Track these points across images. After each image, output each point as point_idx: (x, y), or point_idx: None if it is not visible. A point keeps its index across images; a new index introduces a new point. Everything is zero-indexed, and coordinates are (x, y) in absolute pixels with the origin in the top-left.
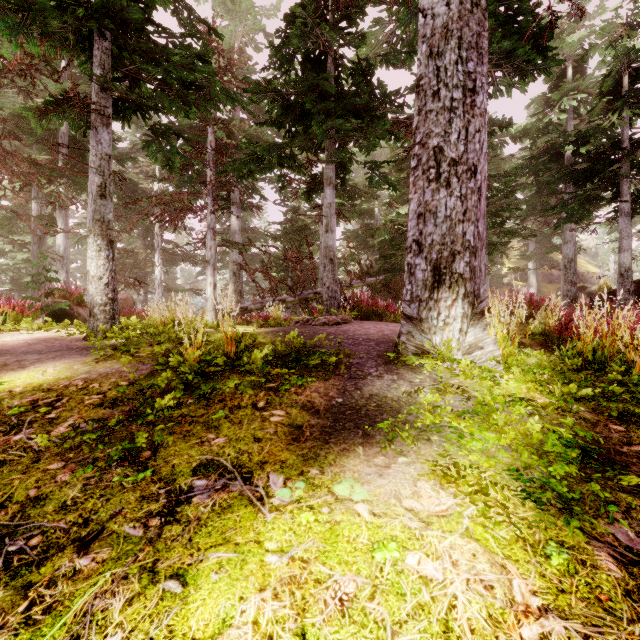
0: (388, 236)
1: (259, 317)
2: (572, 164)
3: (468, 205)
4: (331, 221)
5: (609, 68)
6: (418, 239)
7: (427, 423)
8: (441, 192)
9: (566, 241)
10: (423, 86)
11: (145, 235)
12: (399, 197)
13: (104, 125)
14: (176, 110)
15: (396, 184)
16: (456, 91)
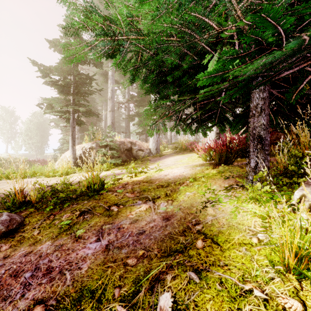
0: None
1: None
2: None
3: None
4: None
5: None
6: None
7: None
8: None
9: None
10: None
11: None
12: None
13: None
14: None
15: None
16: None
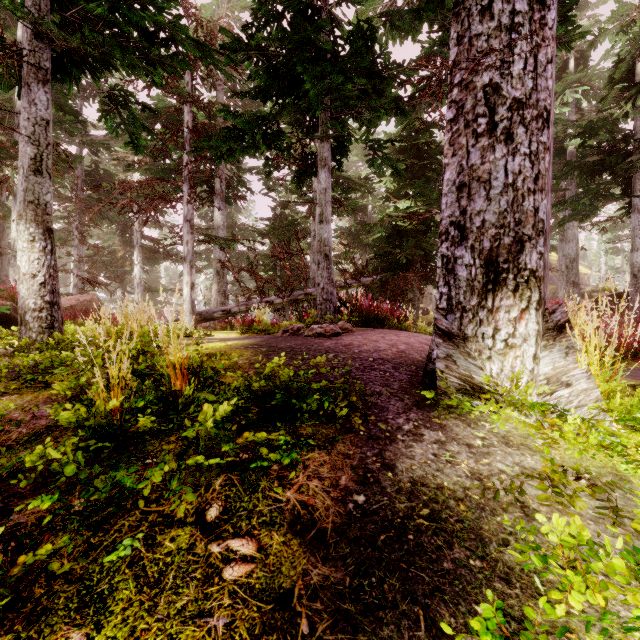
0: (385, 232)
1: (243, 321)
2: (581, 157)
3: (540, 168)
4: (326, 210)
5: (616, 57)
6: (459, 221)
7: (578, 607)
8: (497, 150)
9: (568, 240)
10: (465, 2)
11: (124, 231)
12: (397, 191)
13: (39, 82)
14: (137, 71)
15: (393, 177)
16: (520, 0)
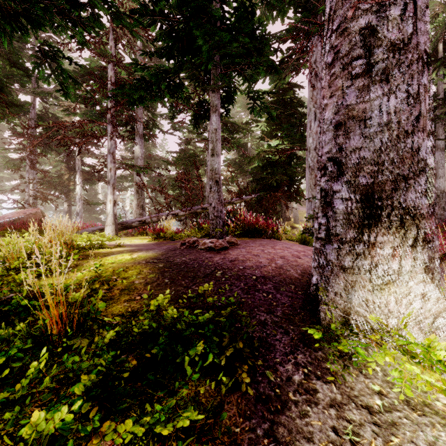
0: (261, 163)
1: (154, 230)
2: None
3: (421, 106)
4: (217, 145)
5: None
6: (338, 156)
7: None
8: (378, 88)
9: None
10: None
11: (69, 160)
12: (269, 133)
13: None
14: (62, 30)
15: (267, 122)
16: None
